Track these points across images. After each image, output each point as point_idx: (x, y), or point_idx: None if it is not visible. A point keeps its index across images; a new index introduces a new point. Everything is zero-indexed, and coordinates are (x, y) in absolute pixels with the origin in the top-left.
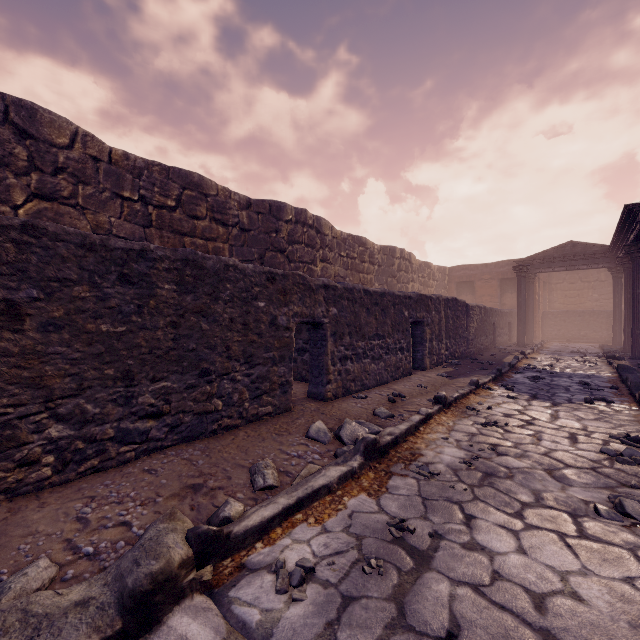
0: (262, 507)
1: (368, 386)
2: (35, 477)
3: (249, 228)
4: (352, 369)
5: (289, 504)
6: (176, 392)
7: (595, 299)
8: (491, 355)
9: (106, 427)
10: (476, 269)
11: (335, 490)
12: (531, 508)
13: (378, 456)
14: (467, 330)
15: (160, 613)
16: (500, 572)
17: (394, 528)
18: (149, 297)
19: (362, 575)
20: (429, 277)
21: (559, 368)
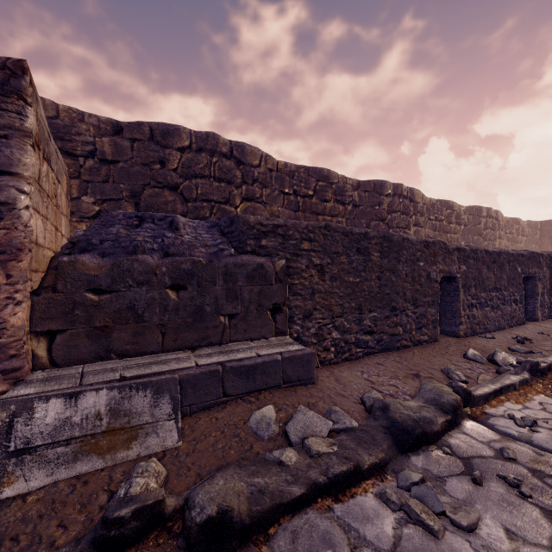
0: (479, 387)
1: (489, 330)
2: (329, 357)
3: (359, 204)
4: (477, 315)
5: (496, 389)
6: (379, 320)
7: None
8: None
9: (351, 336)
10: None
11: (517, 389)
12: None
13: (539, 375)
14: None
15: (458, 420)
16: None
17: None
18: (368, 261)
19: None
20: (517, 233)
21: None
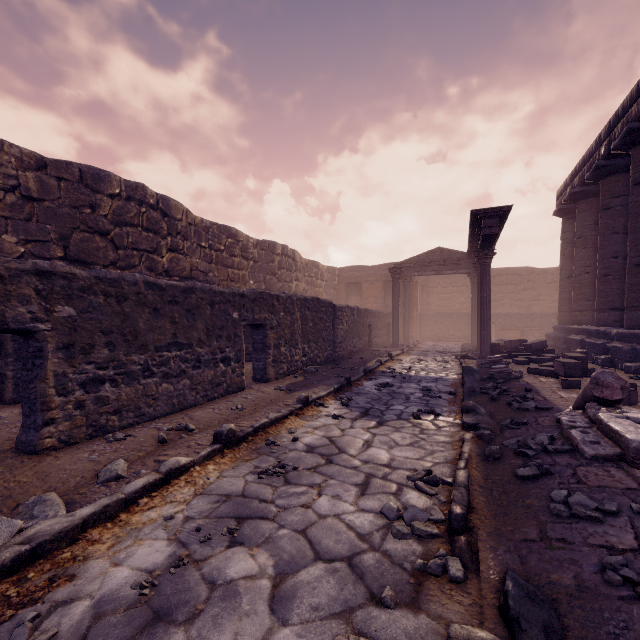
0: None
1: (152, 416)
2: None
3: (40, 197)
4: (114, 396)
5: None
6: None
7: (462, 302)
8: (360, 358)
9: None
10: (363, 271)
11: None
12: None
13: None
14: (334, 332)
15: None
16: None
17: None
18: None
19: None
20: (317, 277)
21: (415, 371)
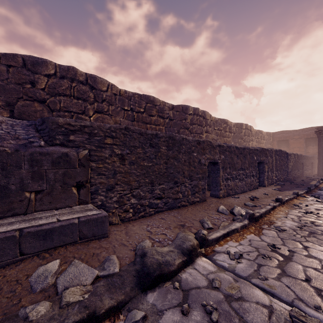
0: (215, 233)
1: (237, 193)
2: (128, 216)
3: (173, 119)
4: (230, 184)
5: (224, 233)
6: (166, 189)
7: None
8: (302, 180)
9: (146, 201)
10: (290, 133)
11: (239, 231)
12: None
13: (254, 221)
14: (287, 166)
15: (193, 259)
16: None
17: (271, 247)
18: (158, 152)
19: (262, 259)
20: (261, 138)
21: None
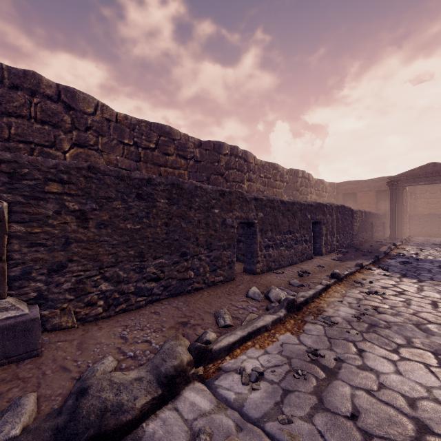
0: (227, 336)
1: (283, 265)
2: (94, 312)
3: (200, 160)
4: (273, 254)
5: (243, 335)
6: (167, 266)
7: None
8: (370, 246)
9: (130, 285)
10: (358, 184)
11: (270, 329)
12: (404, 347)
13: (295, 310)
14: (352, 228)
15: (178, 389)
16: (384, 384)
17: (311, 354)
18: (152, 207)
19: (293, 379)
20: (322, 190)
21: (423, 256)
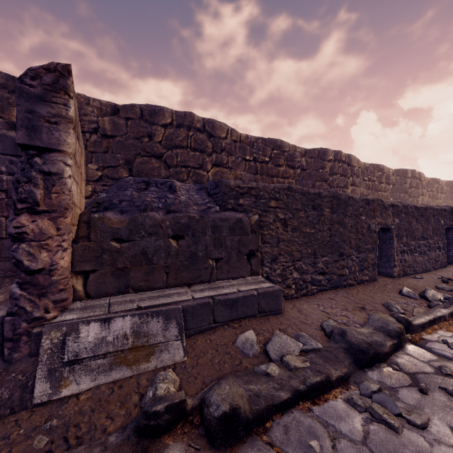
0: (417, 318)
1: (417, 272)
2: (290, 293)
3: (306, 168)
4: (407, 259)
5: (430, 319)
6: (330, 263)
7: None
8: None
9: (308, 276)
10: None
11: (447, 320)
12: None
13: None
14: None
15: (402, 344)
16: None
17: None
18: (321, 216)
19: None
20: (437, 191)
21: None
